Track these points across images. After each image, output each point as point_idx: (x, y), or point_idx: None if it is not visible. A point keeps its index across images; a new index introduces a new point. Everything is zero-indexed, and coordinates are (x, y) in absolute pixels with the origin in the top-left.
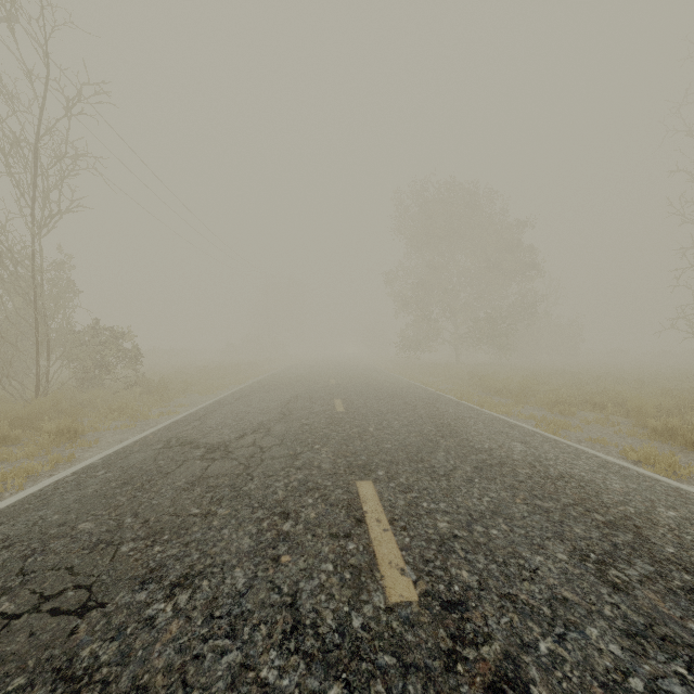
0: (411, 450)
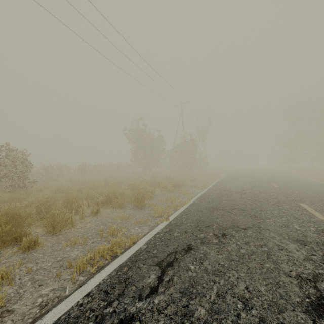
0: (270, 176)
